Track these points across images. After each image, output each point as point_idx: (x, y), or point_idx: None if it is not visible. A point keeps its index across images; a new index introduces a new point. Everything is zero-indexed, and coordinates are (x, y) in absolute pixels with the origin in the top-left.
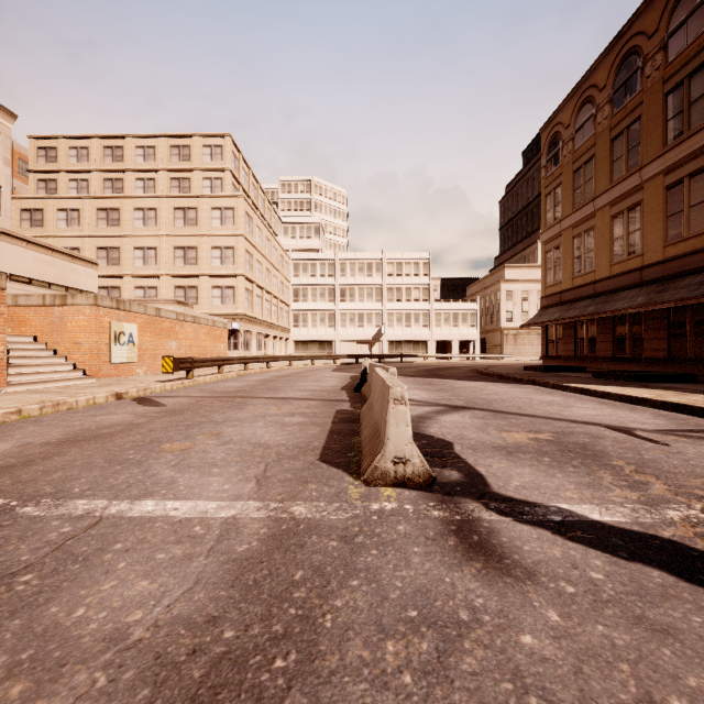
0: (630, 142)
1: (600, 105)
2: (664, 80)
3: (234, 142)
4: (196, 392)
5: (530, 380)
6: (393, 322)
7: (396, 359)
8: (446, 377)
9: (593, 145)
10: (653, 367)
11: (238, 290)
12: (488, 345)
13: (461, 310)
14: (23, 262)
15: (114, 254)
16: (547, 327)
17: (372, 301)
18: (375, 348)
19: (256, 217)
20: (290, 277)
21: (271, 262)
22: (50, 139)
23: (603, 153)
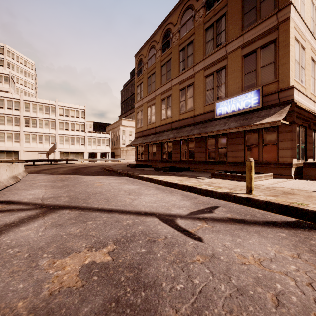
0: (168, 68)
1: (157, 50)
2: (179, 45)
3: None
4: None
5: (127, 173)
6: (63, 141)
7: (64, 162)
8: (81, 174)
9: (155, 67)
10: (175, 165)
11: None
12: (115, 155)
13: (102, 137)
14: None
15: None
16: (137, 147)
17: (49, 128)
18: (51, 155)
19: None
20: None
21: None
22: None
23: (158, 71)
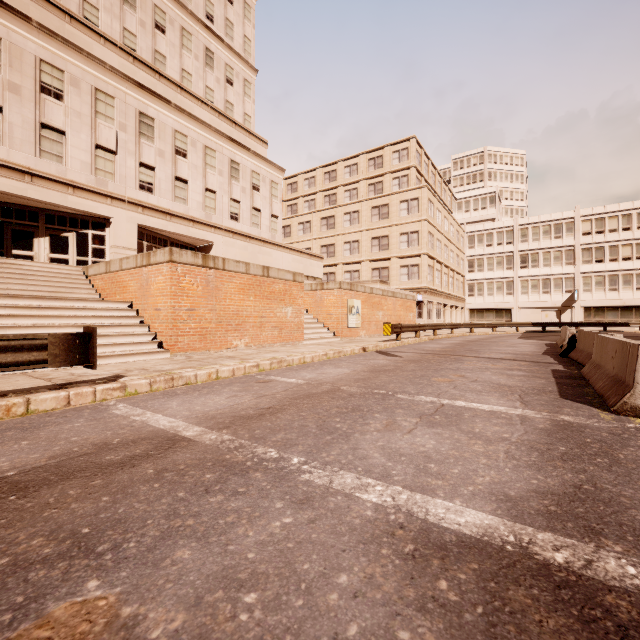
0: None
1: None
2: None
3: (418, 141)
4: (412, 349)
5: None
6: (590, 287)
7: (595, 327)
8: None
9: None
10: None
11: (421, 267)
12: None
13: None
14: (288, 262)
15: (331, 249)
16: None
17: (561, 265)
18: (565, 315)
19: (436, 201)
20: (465, 250)
21: (448, 238)
22: (293, 177)
23: None
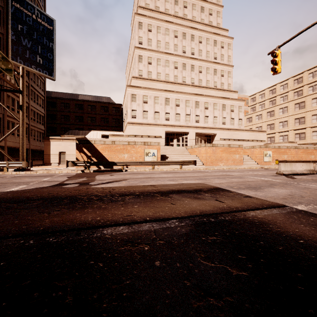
0: None
1: None
2: None
3: None
4: None
5: None
6: None
7: None
8: None
9: None
10: None
11: None
12: None
13: None
14: (246, 136)
15: (272, 126)
16: None
17: None
18: None
19: None
20: None
21: None
22: (253, 95)
23: None
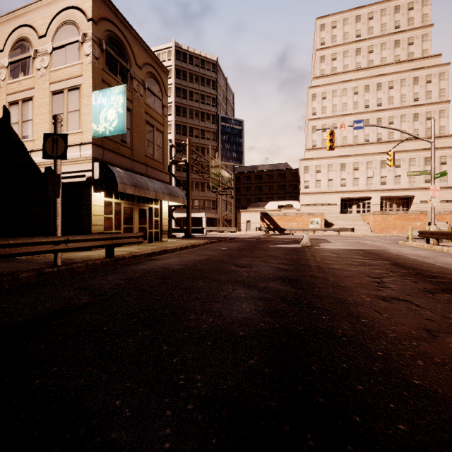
0: None
1: None
2: None
3: None
4: None
5: None
6: None
7: None
8: None
9: None
10: None
11: None
12: None
13: None
14: None
15: None
16: None
17: None
18: None
19: None
20: None
21: None
22: None
23: None
